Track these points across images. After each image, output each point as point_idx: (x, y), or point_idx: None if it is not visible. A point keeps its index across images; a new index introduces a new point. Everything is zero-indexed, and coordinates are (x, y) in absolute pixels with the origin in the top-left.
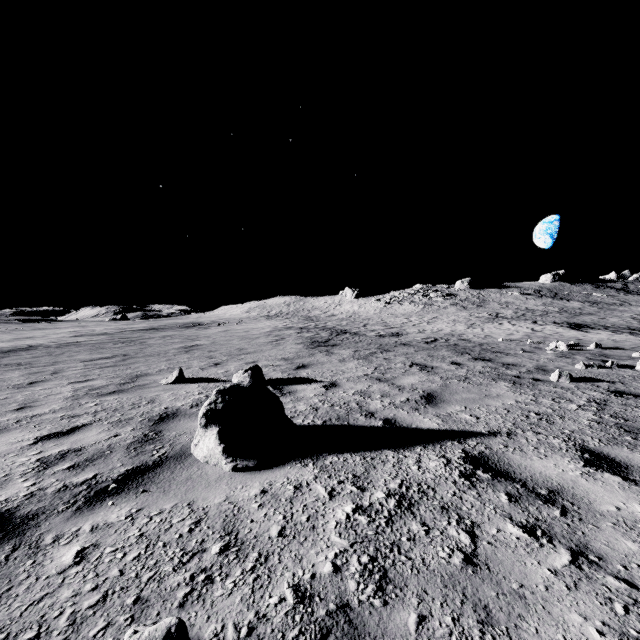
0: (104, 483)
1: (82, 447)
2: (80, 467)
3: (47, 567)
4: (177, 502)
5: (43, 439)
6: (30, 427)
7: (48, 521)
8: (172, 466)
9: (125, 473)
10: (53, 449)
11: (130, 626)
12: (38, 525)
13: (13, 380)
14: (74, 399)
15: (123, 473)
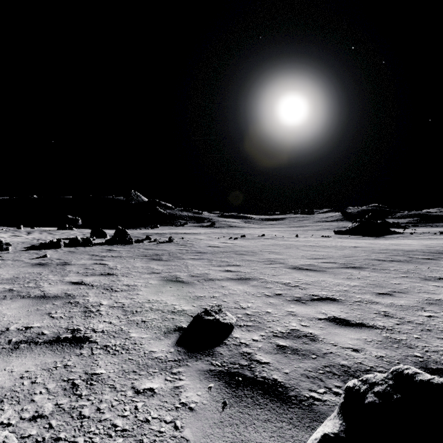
0: (249, 371)
1: (320, 339)
2: (281, 350)
3: (144, 379)
4: (191, 440)
5: (330, 319)
6: (349, 308)
7: (201, 362)
8: (282, 415)
9: (267, 379)
10: (313, 328)
11: (34, 441)
12: (198, 360)
13: (437, 272)
14: (429, 302)
15: (267, 378)
